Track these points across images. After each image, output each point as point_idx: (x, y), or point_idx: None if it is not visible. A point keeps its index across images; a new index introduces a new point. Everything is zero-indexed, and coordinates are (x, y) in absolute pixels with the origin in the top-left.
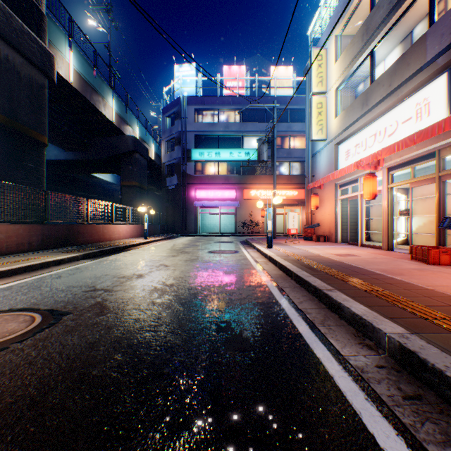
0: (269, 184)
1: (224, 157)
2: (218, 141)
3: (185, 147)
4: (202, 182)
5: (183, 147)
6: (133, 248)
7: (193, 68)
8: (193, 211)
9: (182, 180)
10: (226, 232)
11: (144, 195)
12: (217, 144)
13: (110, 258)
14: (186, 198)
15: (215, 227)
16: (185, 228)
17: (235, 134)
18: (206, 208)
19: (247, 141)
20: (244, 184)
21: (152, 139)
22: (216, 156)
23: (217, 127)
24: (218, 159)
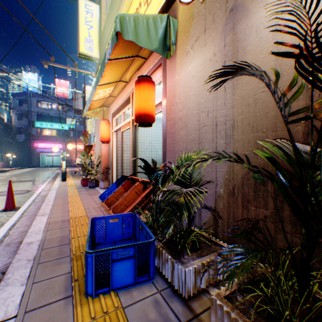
0: (81, 142)
1: (56, 127)
2: (52, 119)
3: (31, 120)
4: (42, 139)
5: (29, 119)
6: (9, 171)
7: (36, 76)
8: (36, 154)
9: (29, 137)
10: (57, 165)
11: (2, 145)
12: (52, 119)
13: (7, 172)
14: (31, 147)
15: (51, 162)
16: (31, 163)
17: (63, 116)
18: (45, 152)
19: (70, 120)
20: (68, 142)
21: (6, 110)
22: (51, 126)
23: (52, 111)
24: (52, 128)
